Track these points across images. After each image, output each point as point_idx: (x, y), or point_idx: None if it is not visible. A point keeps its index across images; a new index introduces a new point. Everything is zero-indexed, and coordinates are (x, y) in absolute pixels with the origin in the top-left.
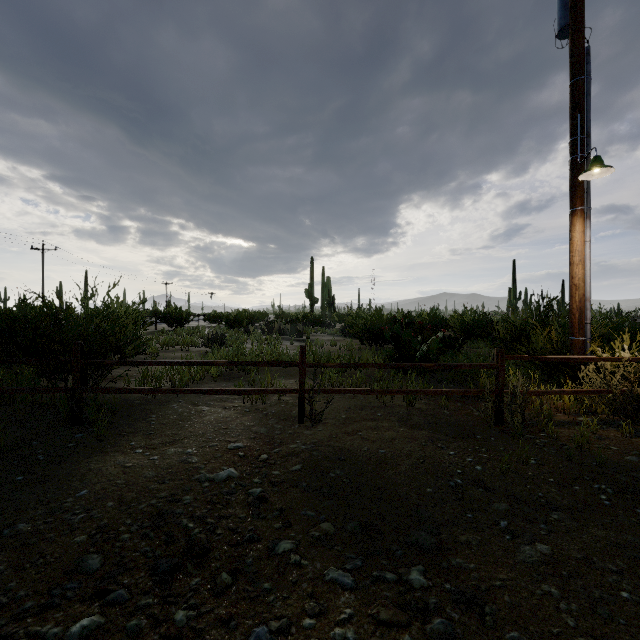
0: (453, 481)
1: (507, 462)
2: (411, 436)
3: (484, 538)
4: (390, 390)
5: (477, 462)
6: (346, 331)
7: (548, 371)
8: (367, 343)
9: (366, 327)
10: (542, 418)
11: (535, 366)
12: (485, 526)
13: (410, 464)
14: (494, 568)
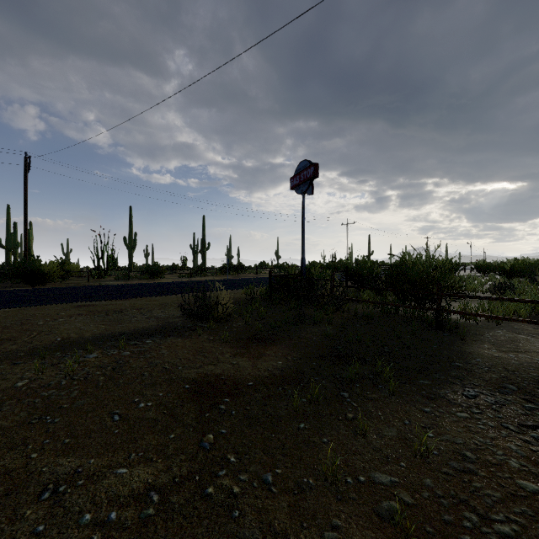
0: None
1: None
2: None
3: None
4: None
5: None
6: None
7: None
8: None
9: None
10: None
11: None
12: None
13: None
14: None
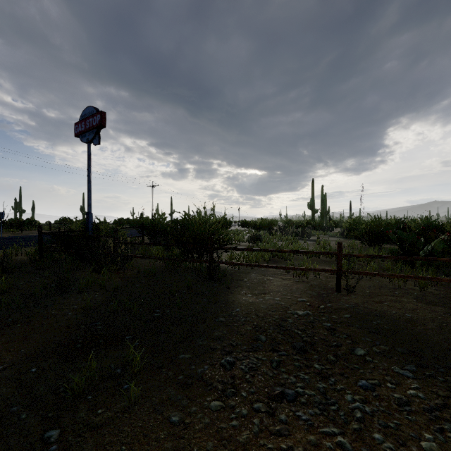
0: None
1: None
2: (430, 309)
3: None
4: (408, 275)
5: None
6: (344, 234)
7: None
8: (366, 243)
9: (366, 231)
10: None
11: None
12: None
13: (435, 325)
14: None
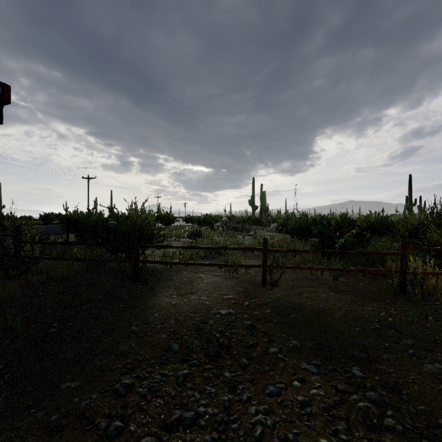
0: (373, 325)
1: (411, 316)
2: (339, 298)
3: (398, 357)
4: (323, 268)
5: (389, 316)
6: (279, 229)
7: (441, 259)
8: (296, 237)
9: (295, 226)
10: (437, 291)
11: (430, 255)
12: (398, 351)
13: (341, 314)
14: (406, 373)
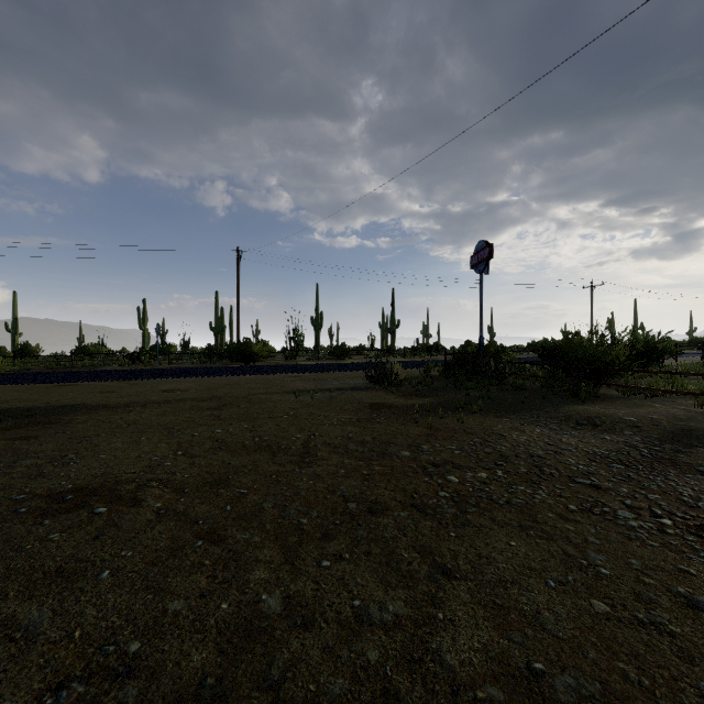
0: None
1: None
2: None
3: None
4: None
5: None
6: None
7: None
8: None
9: None
10: None
11: None
12: None
13: None
14: None
